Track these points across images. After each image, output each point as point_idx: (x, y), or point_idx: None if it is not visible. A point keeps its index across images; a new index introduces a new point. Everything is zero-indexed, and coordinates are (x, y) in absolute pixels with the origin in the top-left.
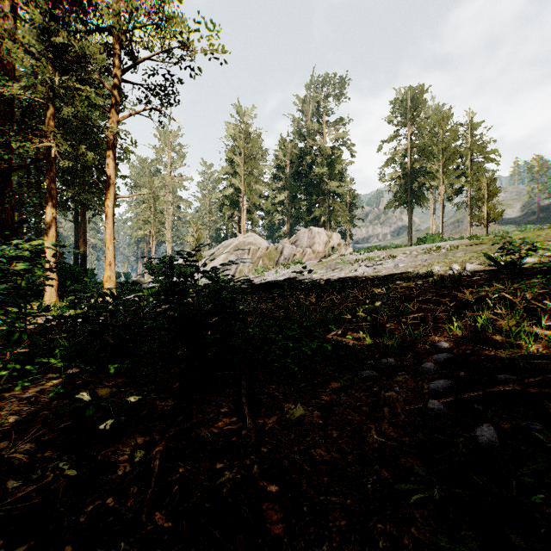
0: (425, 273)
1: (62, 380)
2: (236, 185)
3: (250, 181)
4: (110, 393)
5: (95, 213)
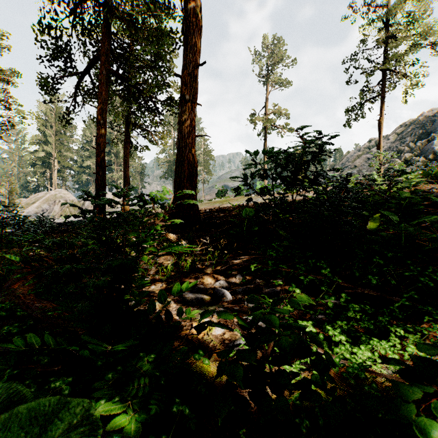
0: None
1: None
2: (48, 150)
3: (61, 149)
4: None
5: None
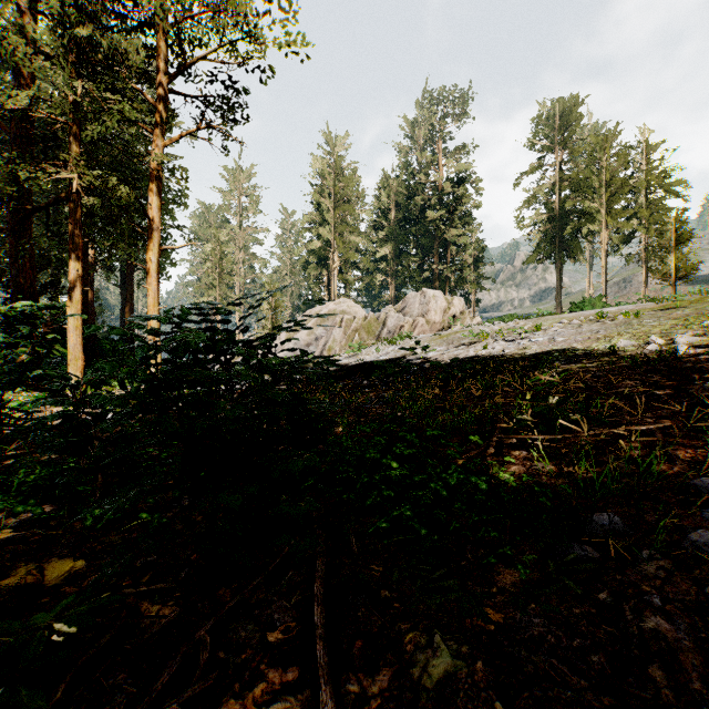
0: (604, 349)
1: (8, 534)
2: (324, 237)
3: (343, 230)
4: (69, 572)
5: (145, 275)
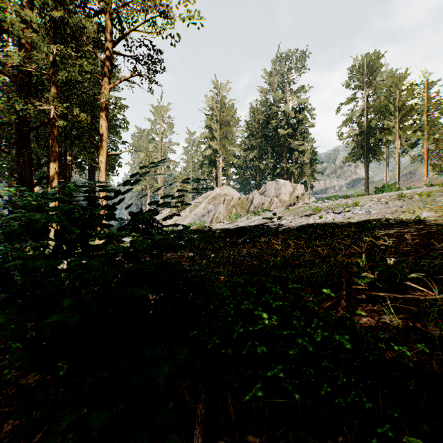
0: (411, 219)
1: None
2: (213, 147)
3: (225, 143)
4: None
5: None
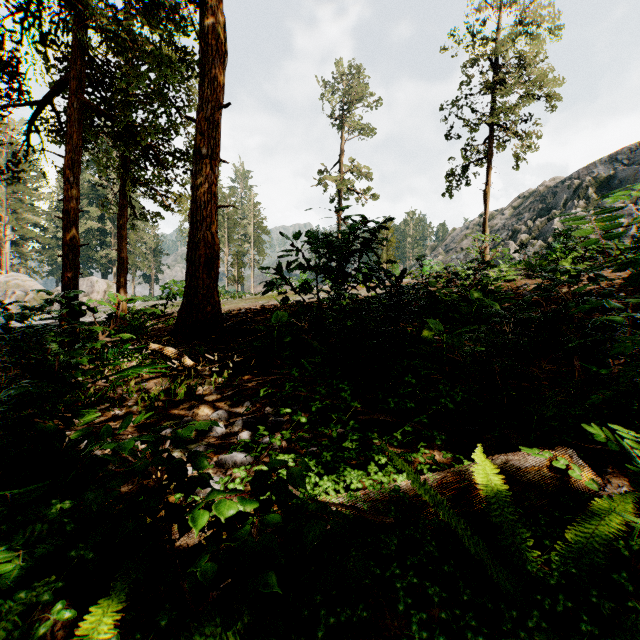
0: None
1: None
2: None
3: (19, 208)
4: None
5: None
